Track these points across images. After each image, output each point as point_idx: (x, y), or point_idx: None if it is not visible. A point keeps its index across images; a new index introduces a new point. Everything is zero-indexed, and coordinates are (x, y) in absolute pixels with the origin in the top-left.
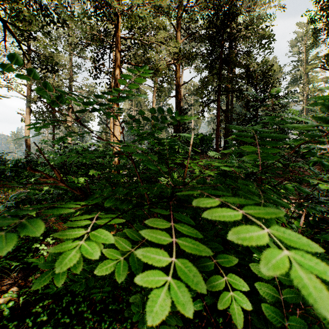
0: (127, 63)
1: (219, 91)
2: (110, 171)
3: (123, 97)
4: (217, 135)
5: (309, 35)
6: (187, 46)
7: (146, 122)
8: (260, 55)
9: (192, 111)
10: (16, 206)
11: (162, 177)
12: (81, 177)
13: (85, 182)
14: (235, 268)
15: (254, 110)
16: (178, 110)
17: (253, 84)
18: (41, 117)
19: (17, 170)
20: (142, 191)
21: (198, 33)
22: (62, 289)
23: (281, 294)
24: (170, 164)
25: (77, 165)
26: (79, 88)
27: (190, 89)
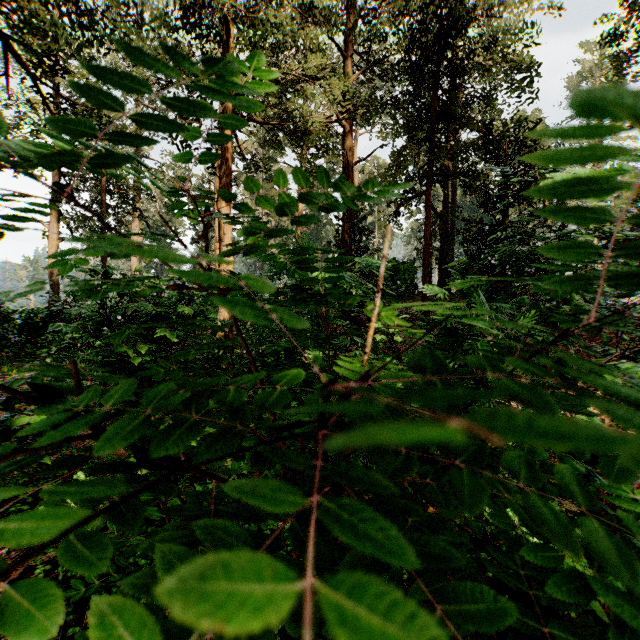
0: (247, 118)
1: (430, 174)
2: (214, 333)
3: (187, 99)
4: (426, 262)
5: (605, 67)
6: (365, 88)
7: (286, 237)
8: (509, 105)
9: (375, 215)
10: (6, 407)
11: (315, 347)
12: (144, 346)
13: (153, 356)
14: (533, 629)
15: (500, 212)
16: (347, 212)
17: (497, 159)
18: (80, 227)
19: (30, 331)
20: (240, 402)
21: (388, 61)
22: (99, 588)
23: (603, 632)
24: (332, 318)
25: (146, 321)
26: (156, 171)
27: (371, 172)
